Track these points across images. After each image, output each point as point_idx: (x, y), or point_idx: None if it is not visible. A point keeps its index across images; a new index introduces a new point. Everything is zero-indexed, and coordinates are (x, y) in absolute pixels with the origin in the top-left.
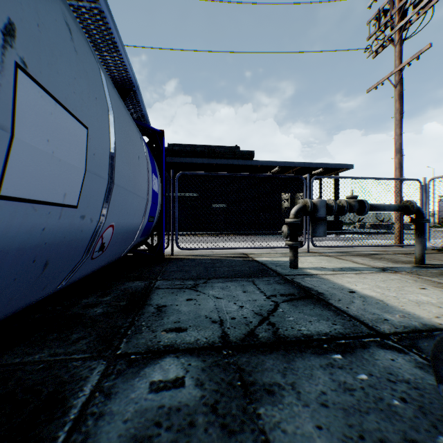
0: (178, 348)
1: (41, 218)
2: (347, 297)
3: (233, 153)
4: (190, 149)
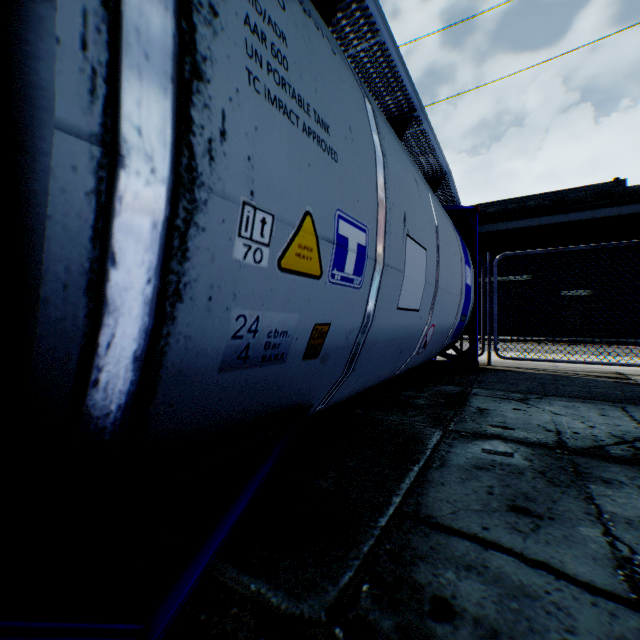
0: (505, 438)
1: (406, 319)
2: None
3: (606, 195)
4: (515, 206)
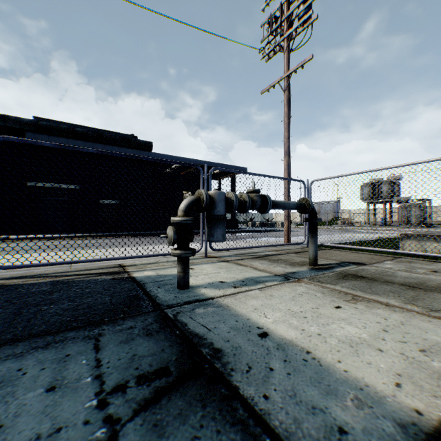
0: None
1: None
2: (260, 353)
3: (127, 141)
4: (67, 127)
